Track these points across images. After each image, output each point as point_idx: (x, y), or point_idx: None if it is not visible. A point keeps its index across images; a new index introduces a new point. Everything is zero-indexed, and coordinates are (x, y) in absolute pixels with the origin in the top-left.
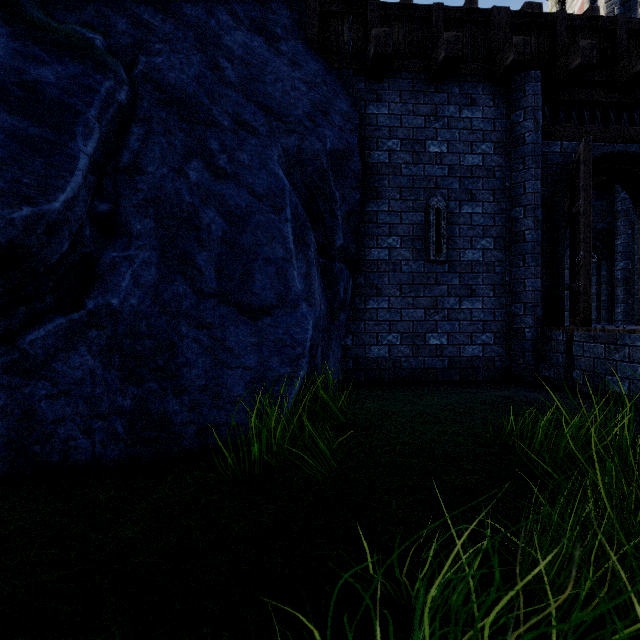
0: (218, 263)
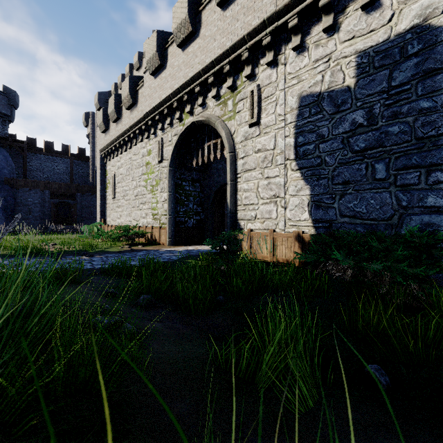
0: None
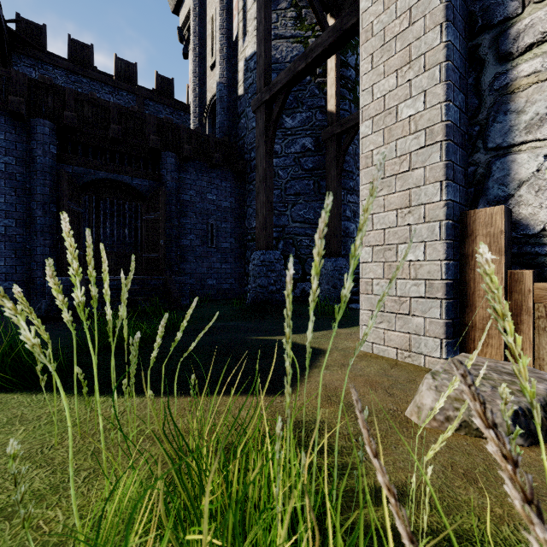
0: None
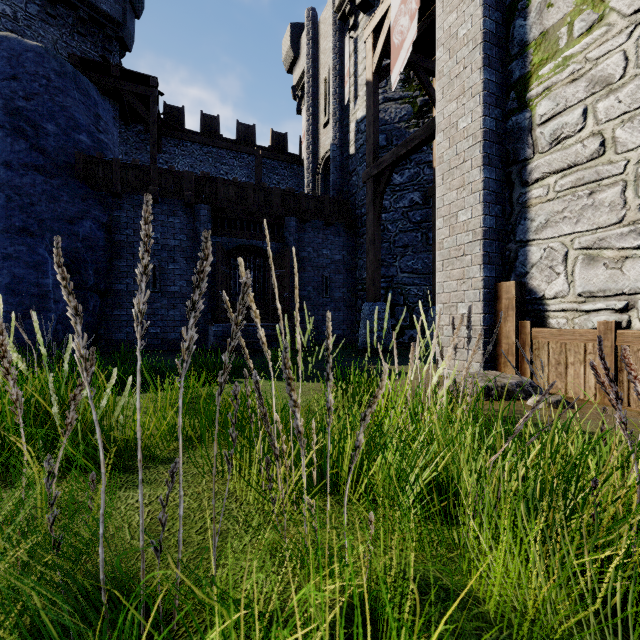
0: (6, 298)
